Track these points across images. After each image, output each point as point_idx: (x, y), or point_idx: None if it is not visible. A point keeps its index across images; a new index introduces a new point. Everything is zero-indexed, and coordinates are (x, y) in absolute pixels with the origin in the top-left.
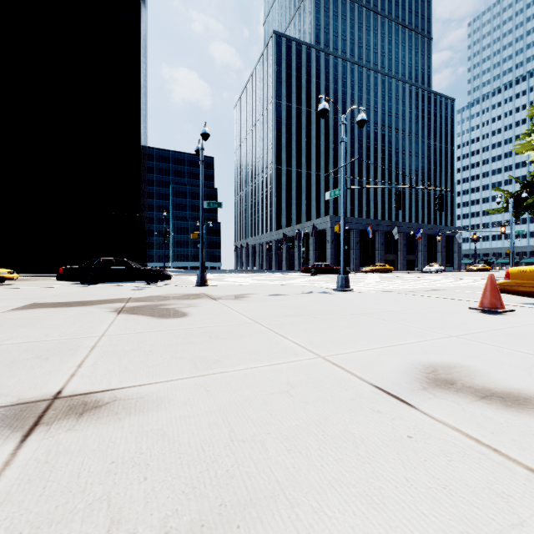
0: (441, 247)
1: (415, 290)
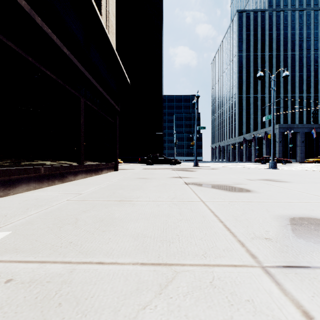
0: None
1: None
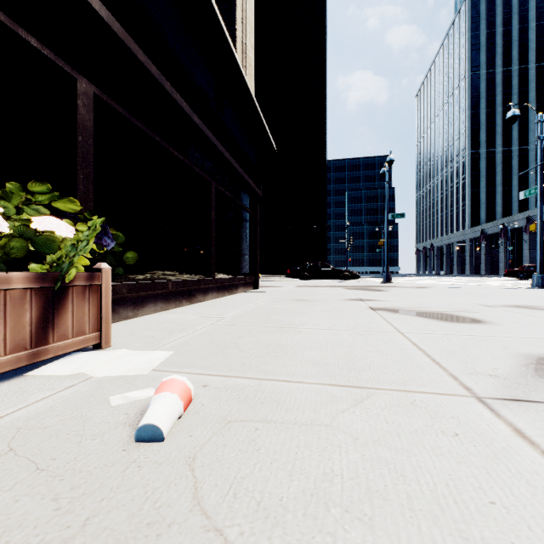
0: None
1: None
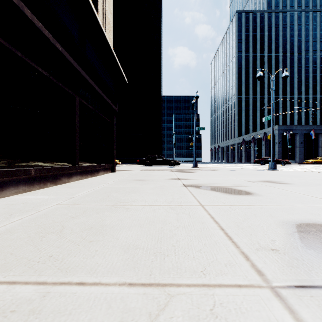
0: None
1: None
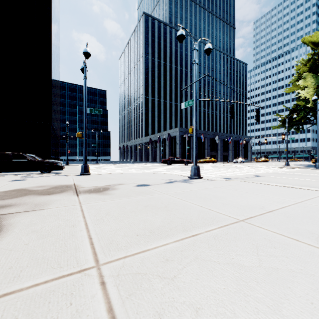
0: (242, 148)
1: (245, 177)
